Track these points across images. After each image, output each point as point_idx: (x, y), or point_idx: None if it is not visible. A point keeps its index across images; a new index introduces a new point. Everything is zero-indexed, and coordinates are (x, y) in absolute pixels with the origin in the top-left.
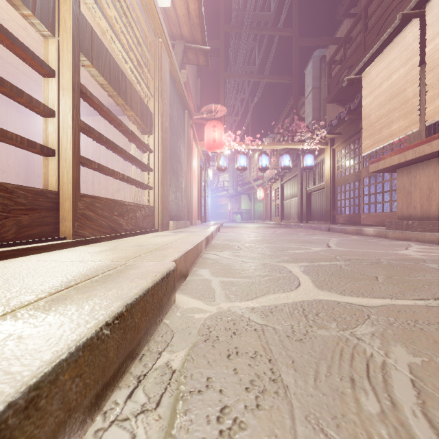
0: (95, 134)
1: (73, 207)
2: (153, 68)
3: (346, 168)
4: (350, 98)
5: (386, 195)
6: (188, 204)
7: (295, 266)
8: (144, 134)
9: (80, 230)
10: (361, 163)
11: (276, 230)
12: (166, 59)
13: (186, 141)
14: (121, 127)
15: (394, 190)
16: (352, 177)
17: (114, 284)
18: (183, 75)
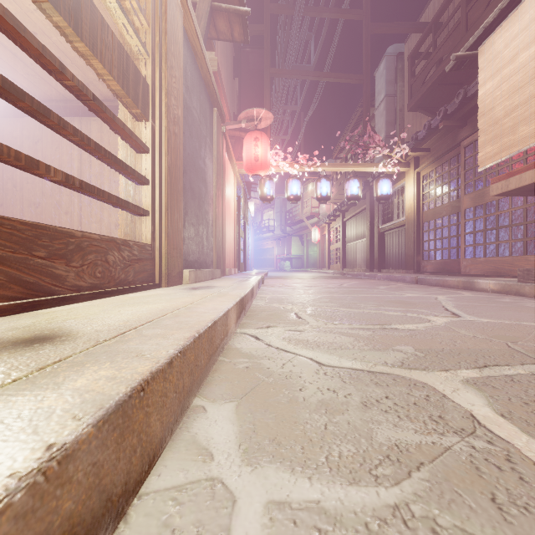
0: None
1: None
2: (150, 9)
3: (437, 197)
4: (440, 104)
5: (502, 232)
6: (218, 244)
7: (458, 385)
8: (136, 122)
9: None
10: (461, 189)
11: (342, 282)
12: (176, 5)
13: (215, 153)
14: (63, 78)
15: (517, 224)
16: (446, 209)
17: None
18: (212, 62)
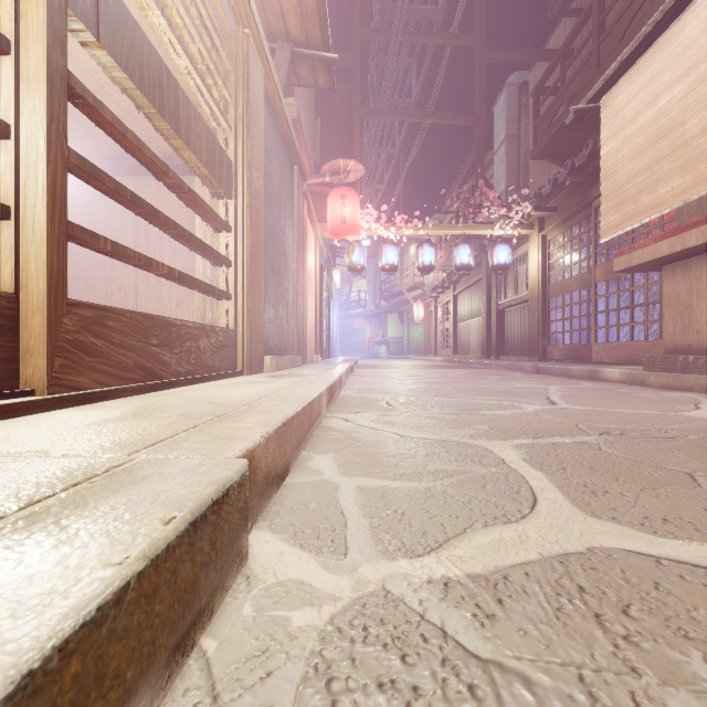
0: (105, 182)
1: (48, 327)
2: (233, 81)
3: (566, 267)
4: (571, 150)
5: (637, 311)
6: (298, 326)
7: (507, 447)
8: (217, 199)
9: (68, 374)
10: (592, 258)
11: (448, 372)
12: (258, 67)
13: (295, 219)
14: (166, 177)
15: (653, 303)
16: (576, 282)
17: (1, 573)
18: (291, 107)
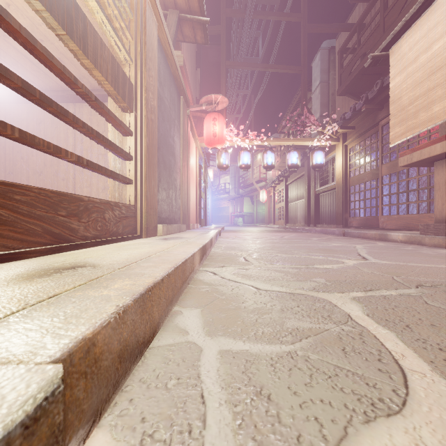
0: (12, 79)
1: None
2: (134, 26)
3: (361, 166)
4: (364, 90)
5: (411, 194)
6: (184, 204)
7: (347, 300)
8: (123, 112)
9: None
10: (379, 159)
11: (283, 235)
12: (153, 20)
13: (181, 132)
14: (76, 87)
15: (422, 188)
16: (368, 175)
17: None
18: (179, 58)
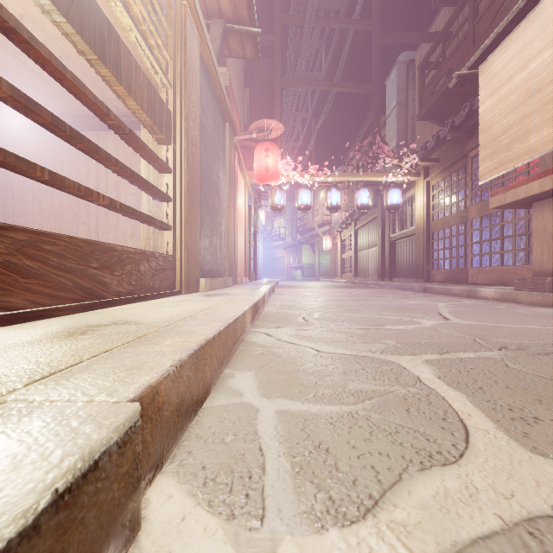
0: (42, 115)
1: None
2: (172, 43)
3: (446, 206)
4: (450, 113)
5: (506, 242)
6: (230, 254)
7: (418, 363)
8: (159, 144)
9: None
10: (468, 199)
11: (351, 291)
12: (194, 35)
13: (227, 166)
14: (108, 119)
15: (519, 235)
16: (454, 218)
17: None
18: (224, 76)
